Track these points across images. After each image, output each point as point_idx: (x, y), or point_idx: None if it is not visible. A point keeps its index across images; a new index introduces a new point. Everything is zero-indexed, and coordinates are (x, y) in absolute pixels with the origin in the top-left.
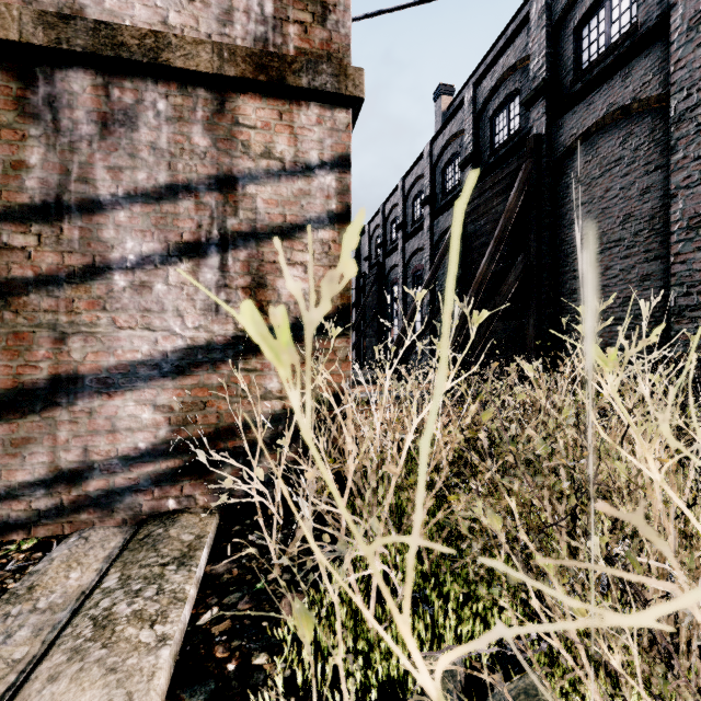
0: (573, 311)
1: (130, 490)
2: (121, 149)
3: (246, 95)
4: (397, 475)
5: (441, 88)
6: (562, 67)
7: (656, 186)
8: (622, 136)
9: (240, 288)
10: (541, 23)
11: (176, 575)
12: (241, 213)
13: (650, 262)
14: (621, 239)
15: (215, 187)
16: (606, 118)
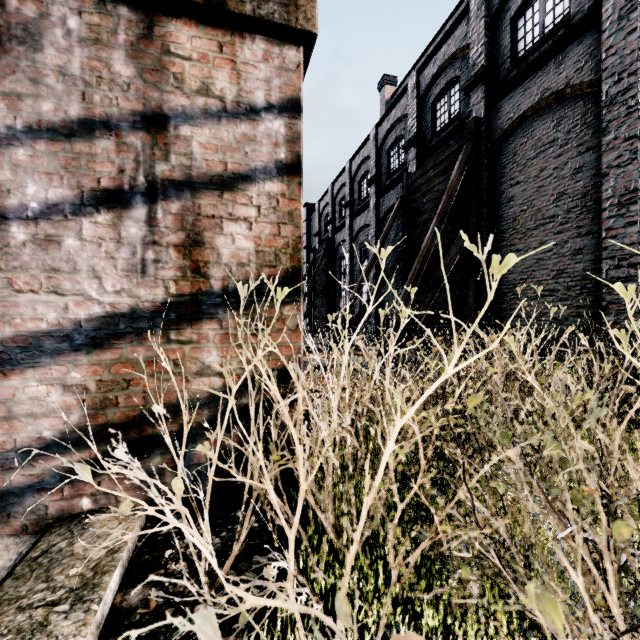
0: (510, 283)
1: (32, 489)
2: (19, 72)
3: (180, 20)
4: (369, 502)
5: (385, 78)
6: (499, 55)
7: (588, 166)
8: (556, 119)
9: (172, 246)
10: (480, 14)
11: (66, 621)
12: (173, 157)
13: (582, 237)
14: (555, 215)
15: (141, 126)
16: (541, 103)
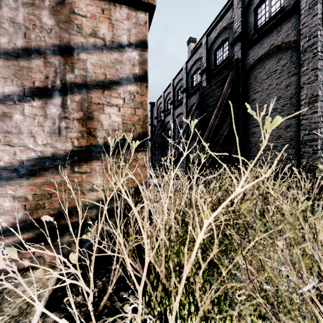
0: (253, 142)
1: None
2: None
3: None
4: (187, 270)
5: (190, 39)
6: (248, 27)
7: (293, 83)
8: (277, 59)
9: (75, 119)
10: (239, 6)
11: None
12: (76, 70)
13: (290, 119)
14: (276, 108)
15: (58, 52)
16: (269, 51)
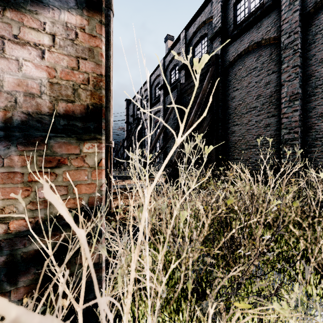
0: (233, 141)
1: None
2: None
3: None
4: None
5: (168, 36)
6: (228, 23)
7: (273, 81)
8: (256, 57)
9: None
10: (218, 0)
11: None
12: None
13: (269, 118)
14: (256, 106)
15: None
16: (249, 48)
